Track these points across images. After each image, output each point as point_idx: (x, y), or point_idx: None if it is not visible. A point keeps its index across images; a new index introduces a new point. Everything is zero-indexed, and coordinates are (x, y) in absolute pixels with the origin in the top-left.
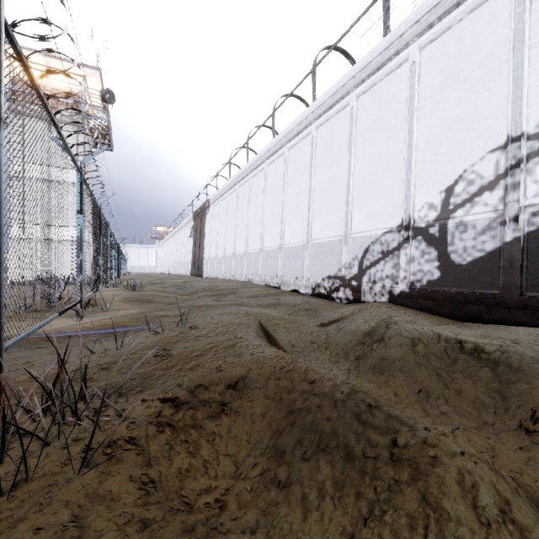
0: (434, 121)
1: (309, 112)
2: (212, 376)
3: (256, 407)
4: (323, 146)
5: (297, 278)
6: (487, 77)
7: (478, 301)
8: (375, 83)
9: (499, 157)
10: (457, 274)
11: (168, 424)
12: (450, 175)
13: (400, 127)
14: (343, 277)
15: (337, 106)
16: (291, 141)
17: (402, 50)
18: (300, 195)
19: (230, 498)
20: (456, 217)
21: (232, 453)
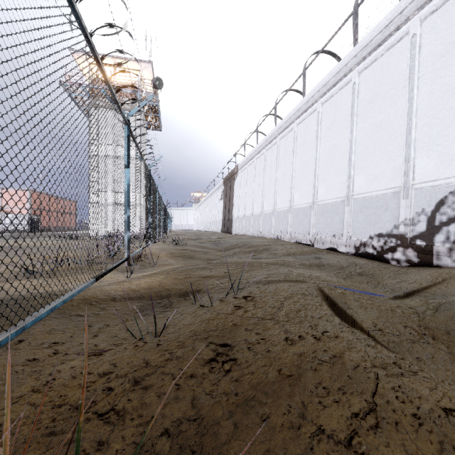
0: None
1: (350, 57)
2: None
3: None
4: (369, 91)
5: (335, 236)
6: None
7: None
8: None
9: None
10: None
11: None
12: None
13: None
14: (401, 235)
15: (389, 41)
16: (326, 95)
17: None
18: (337, 149)
19: None
20: None
21: None
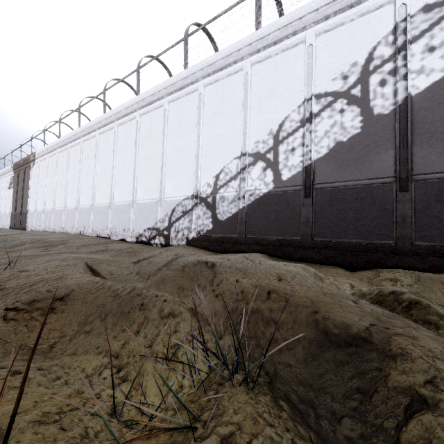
0: (210, 133)
1: (134, 102)
2: (44, 293)
3: (76, 305)
4: (145, 131)
5: (125, 230)
6: (234, 116)
7: (229, 241)
8: (179, 97)
9: (238, 162)
10: (220, 226)
11: (12, 318)
12: (218, 168)
13: (193, 132)
14: (158, 228)
15: (155, 104)
16: (120, 120)
17: (194, 83)
18: (127, 164)
19: (57, 344)
20: (220, 193)
21: (59, 328)
